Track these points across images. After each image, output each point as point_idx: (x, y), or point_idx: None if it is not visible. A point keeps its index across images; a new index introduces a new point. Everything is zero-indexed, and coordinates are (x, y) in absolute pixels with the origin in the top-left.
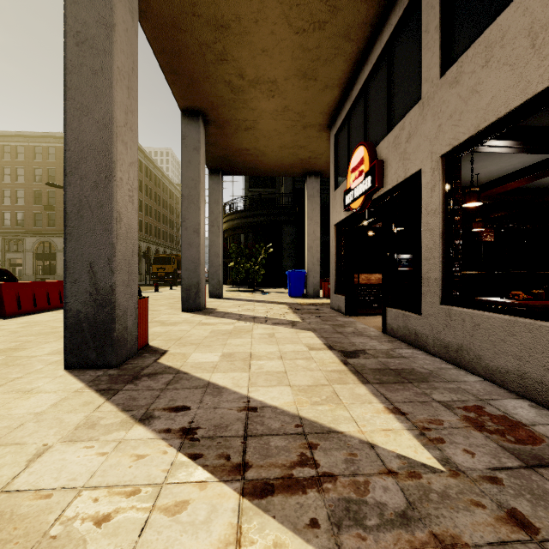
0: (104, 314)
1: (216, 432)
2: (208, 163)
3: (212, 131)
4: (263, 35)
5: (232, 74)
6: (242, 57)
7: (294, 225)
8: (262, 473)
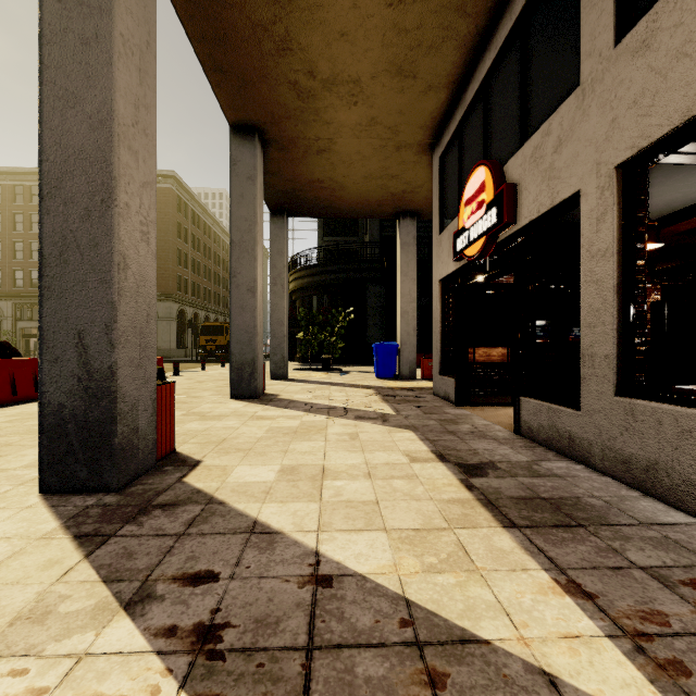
0: (99, 410)
1: (257, 637)
2: (268, 201)
3: (273, 156)
4: (342, 10)
5: (298, 70)
6: (312, 44)
7: (382, 283)
8: None
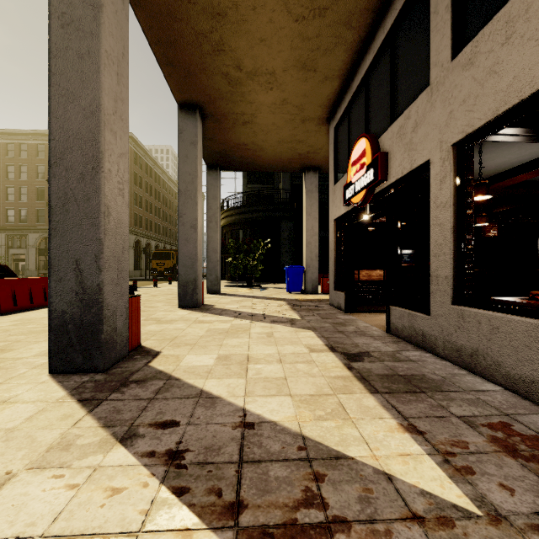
0: (91, 315)
1: (207, 457)
2: (205, 158)
3: (209, 126)
4: (261, 23)
5: (229, 65)
6: (239, 47)
7: (292, 220)
8: (259, 516)
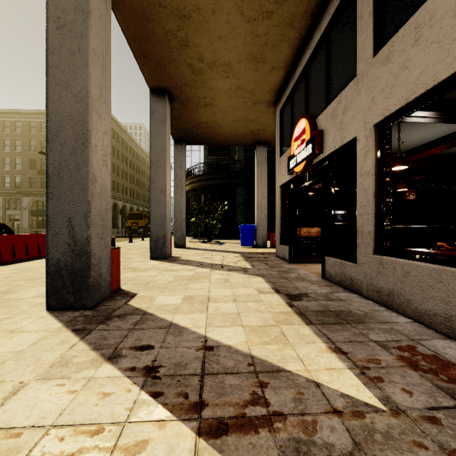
0: (81, 262)
1: (176, 371)
2: (173, 134)
3: (176, 107)
4: (219, 24)
5: (193, 57)
6: (201, 42)
7: (246, 186)
8: (217, 411)
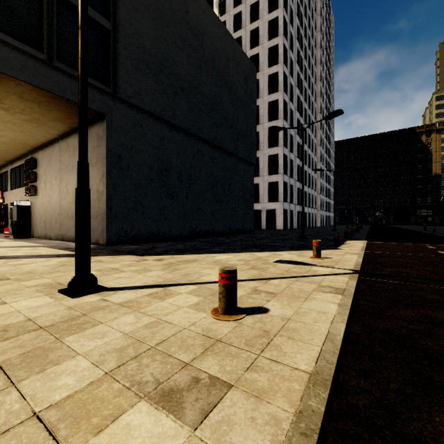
0: None
1: None
2: None
3: None
4: None
5: None
6: None
7: None
8: None
